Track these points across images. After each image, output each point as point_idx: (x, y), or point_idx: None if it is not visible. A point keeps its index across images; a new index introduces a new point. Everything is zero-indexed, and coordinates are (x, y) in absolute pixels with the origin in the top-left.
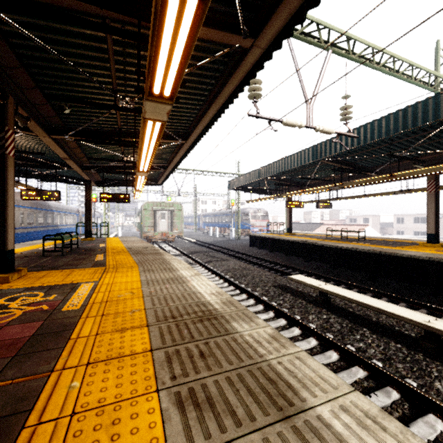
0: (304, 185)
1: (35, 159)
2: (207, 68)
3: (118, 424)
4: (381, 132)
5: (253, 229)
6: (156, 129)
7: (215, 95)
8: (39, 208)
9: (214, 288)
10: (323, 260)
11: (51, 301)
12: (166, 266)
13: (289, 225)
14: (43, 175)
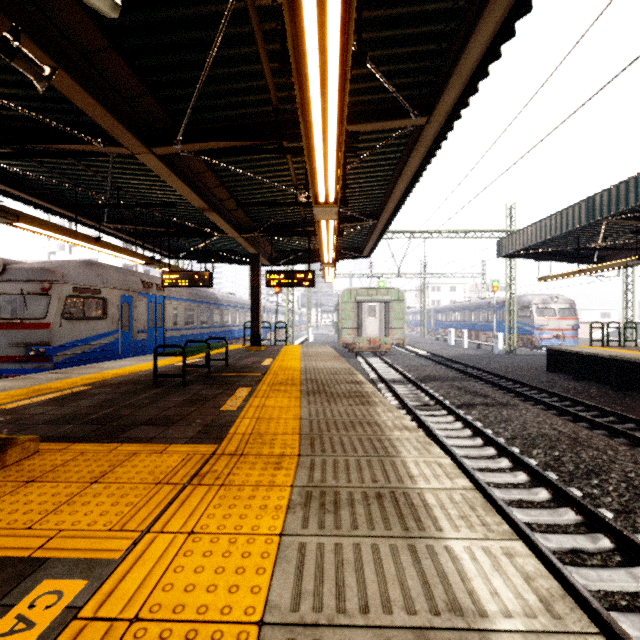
0: None
1: (179, 224)
2: None
3: None
4: None
5: (541, 335)
6: None
7: None
8: (201, 301)
9: None
10: None
11: None
12: (383, 474)
13: None
14: (197, 251)
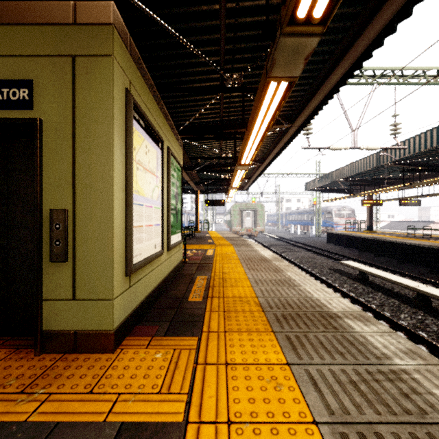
0: (383, 184)
1: None
2: (270, 131)
3: (233, 269)
4: (432, 141)
5: (337, 227)
6: (242, 172)
7: (278, 141)
8: None
9: (271, 254)
10: (394, 256)
11: (200, 253)
12: (248, 246)
13: (369, 223)
14: None
